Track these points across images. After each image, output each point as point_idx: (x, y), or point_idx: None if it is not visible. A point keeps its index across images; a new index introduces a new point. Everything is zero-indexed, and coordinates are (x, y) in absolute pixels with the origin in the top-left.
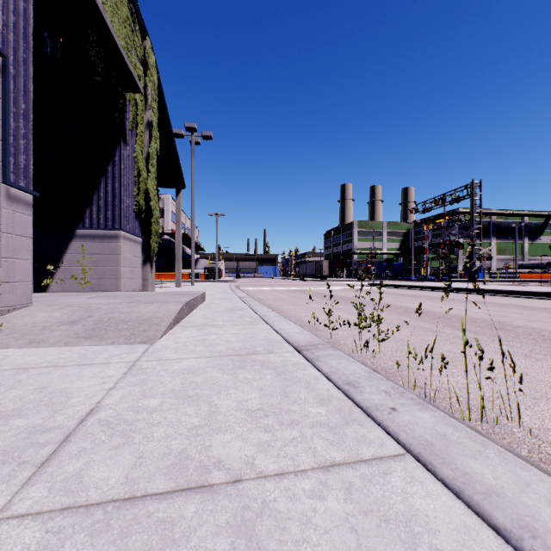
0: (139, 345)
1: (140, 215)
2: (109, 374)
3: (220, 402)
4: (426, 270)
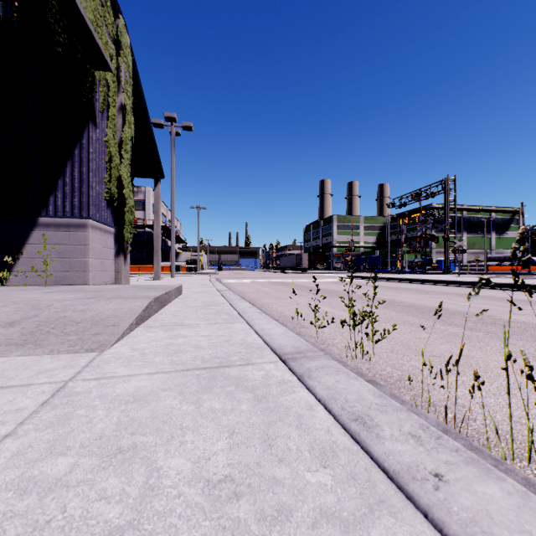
0: (84, 354)
1: (113, 204)
2: (19, 407)
3: (167, 463)
4: (402, 263)
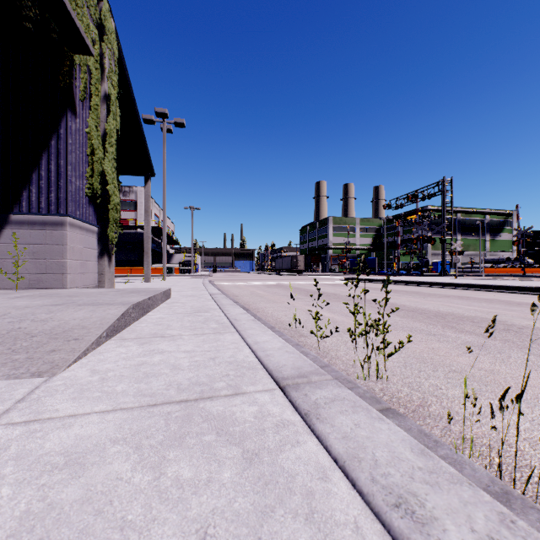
0: (27, 381)
1: (96, 201)
2: None
3: None
4: (398, 265)
